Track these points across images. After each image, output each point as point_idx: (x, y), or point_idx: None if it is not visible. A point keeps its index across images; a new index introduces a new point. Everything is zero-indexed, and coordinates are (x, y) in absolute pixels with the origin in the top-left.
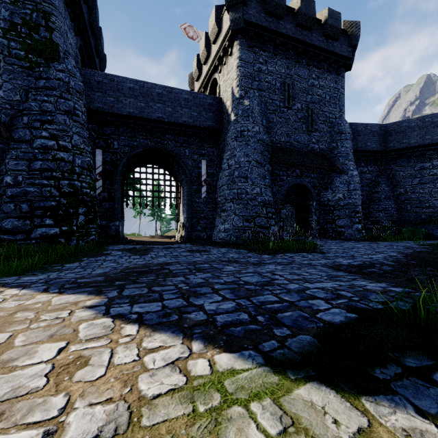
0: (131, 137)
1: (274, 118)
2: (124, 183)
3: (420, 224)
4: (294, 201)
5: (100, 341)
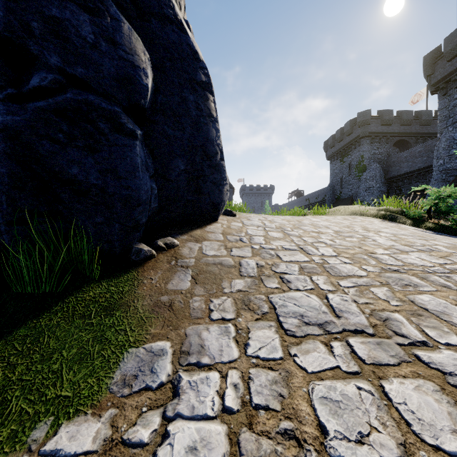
0: (409, 184)
1: None
2: None
3: None
4: None
5: None
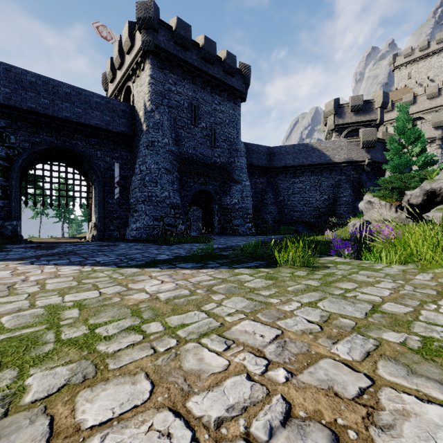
0: (32, 133)
1: (183, 132)
2: (23, 179)
3: (292, 224)
4: (201, 204)
5: (34, 269)
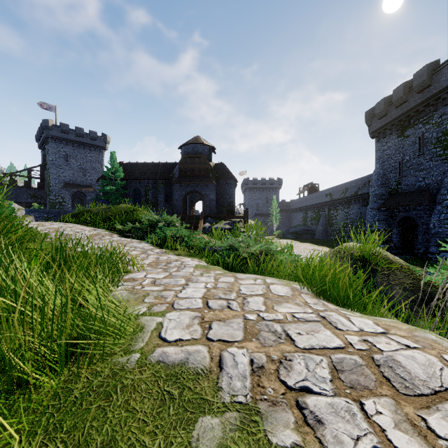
0: None
1: None
2: None
3: None
4: None
5: None
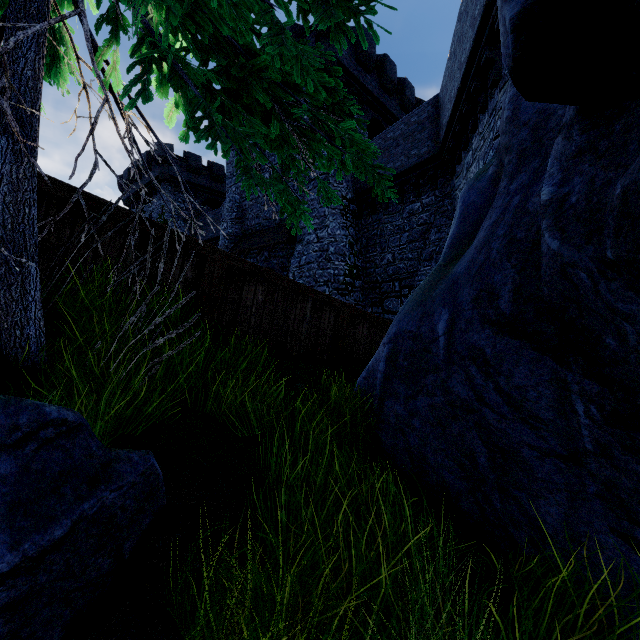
0: None
1: (247, 203)
2: None
3: None
4: None
5: None
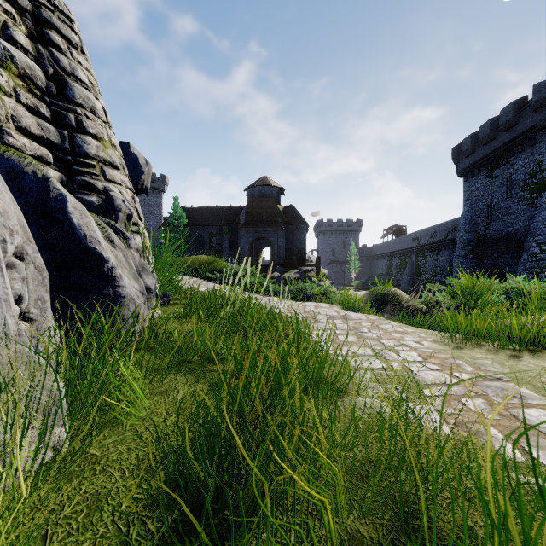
0: None
1: None
2: None
3: None
4: None
5: None
